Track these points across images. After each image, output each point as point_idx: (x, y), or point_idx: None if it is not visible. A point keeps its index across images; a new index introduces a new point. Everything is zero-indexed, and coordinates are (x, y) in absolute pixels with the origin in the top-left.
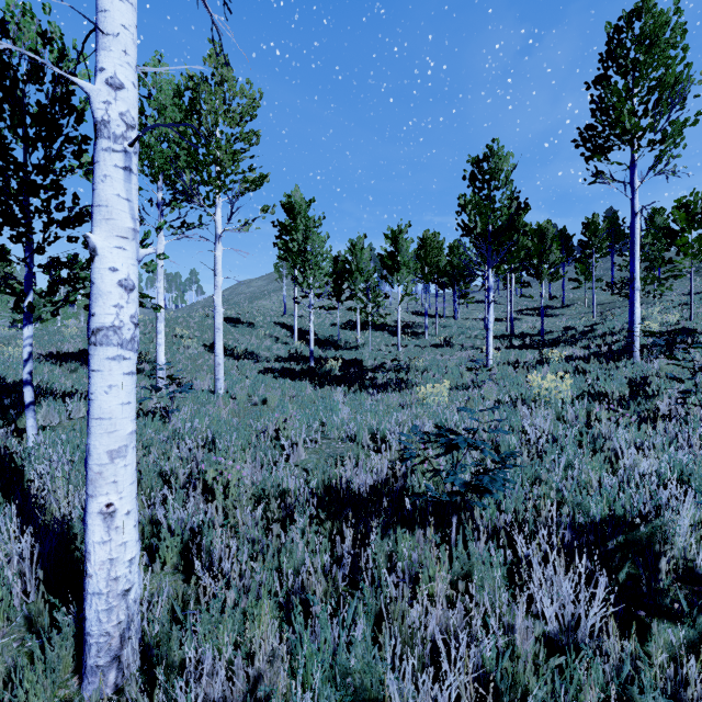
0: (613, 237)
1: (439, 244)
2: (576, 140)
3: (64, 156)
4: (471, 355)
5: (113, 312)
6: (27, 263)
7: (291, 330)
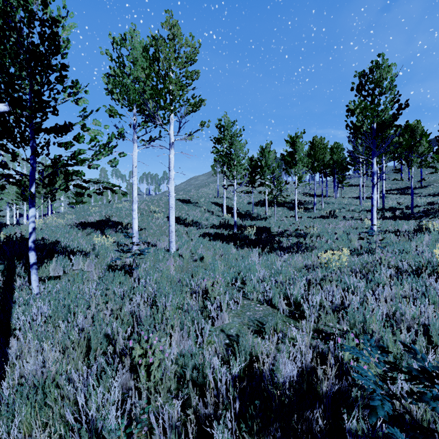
0: None
1: (324, 145)
2: None
3: (50, 81)
4: (352, 225)
5: None
6: (30, 163)
7: (221, 207)
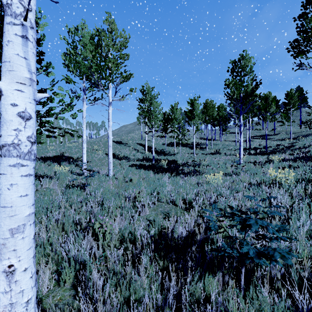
0: (301, 100)
1: (213, 105)
2: (288, 48)
3: None
4: (229, 158)
5: (13, 133)
6: None
7: (144, 147)
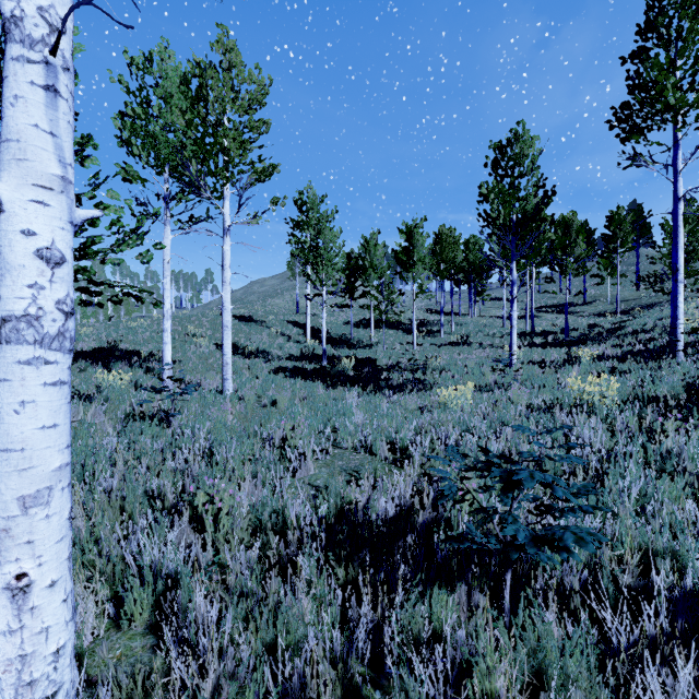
0: (638, 230)
1: (455, 239)
2: (610, 121)
3: None
4: (490, 354)
5: (27, 294)
6: None
7: (303, 329)
